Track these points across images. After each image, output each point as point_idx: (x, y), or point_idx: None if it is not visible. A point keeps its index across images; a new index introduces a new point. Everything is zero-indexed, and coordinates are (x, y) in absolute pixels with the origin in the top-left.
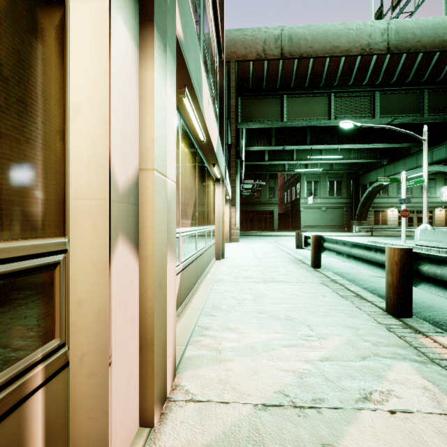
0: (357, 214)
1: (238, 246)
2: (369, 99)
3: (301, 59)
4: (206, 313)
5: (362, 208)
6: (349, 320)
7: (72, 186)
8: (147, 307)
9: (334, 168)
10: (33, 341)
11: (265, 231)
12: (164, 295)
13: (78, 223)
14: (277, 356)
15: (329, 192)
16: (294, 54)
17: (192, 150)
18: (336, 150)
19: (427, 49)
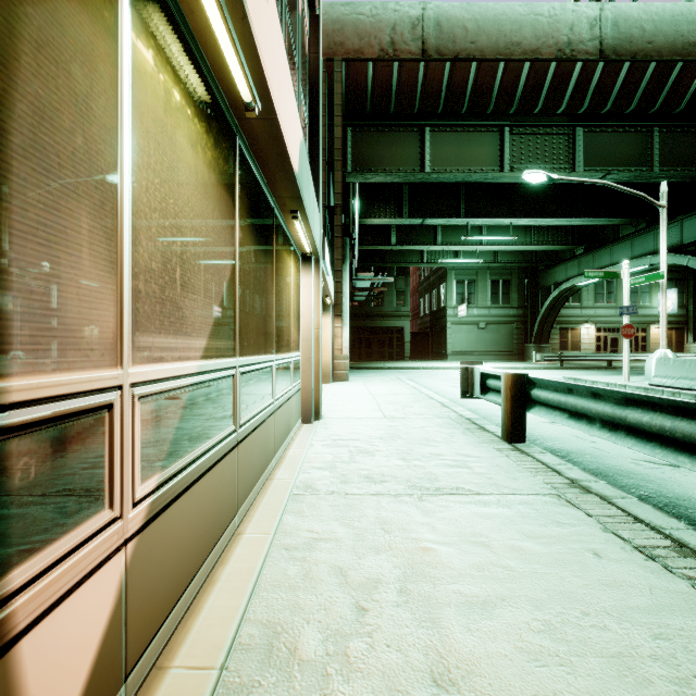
0: (534, 333)
1: (347, 389)
2: (567, 140)
3: (456, 62)
4: (233, 694)
5: (542, 324)
6: None
7: None
8: None
9: (500, 260)
10: None
11: (390, 361)
12: None
13: None
14: None
15: (491, 298)
16: (445, 52)
17: (214, 126)
18: (504, 229)
19: (664, 56)
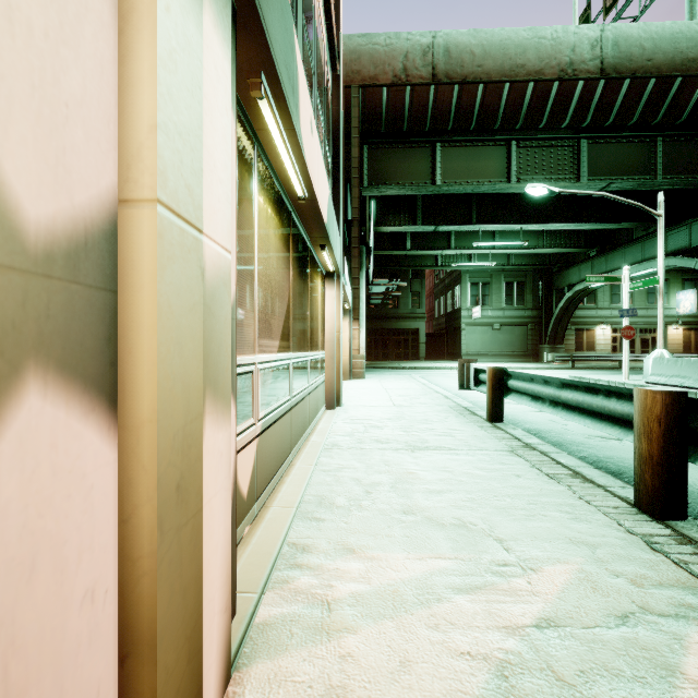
0: (549, 333)
1: (364, 385)
2: (572, 151)
3: (464, 85)
4: (305, 514)
5: (556, 325)
6: (573, 526)
7: None
8: (140, 553)
9: (514, 262)
10: None
11: (405, 361)
12: (194, 511)
13: None
14: (447, 617)
15: (505, 300)
16: (453, 76)
17: (282, 214)
18: (517, 233)
19: (663, 72)
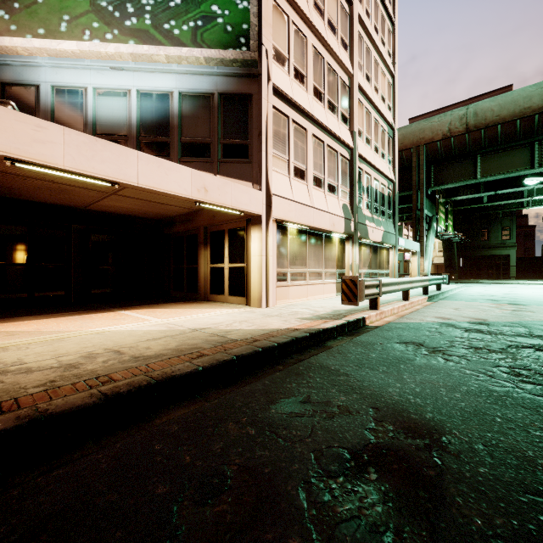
0: None
1: None
2: None
3: (487, 128)
4: None
5: None
6: None
7: (346, 265)
8: None
9: None
10: None
11: (495, 279)
12: None
13: (346, 268)
14: None
15: None
16: (479, 126)
17: (368, 246)
18: None
19: None
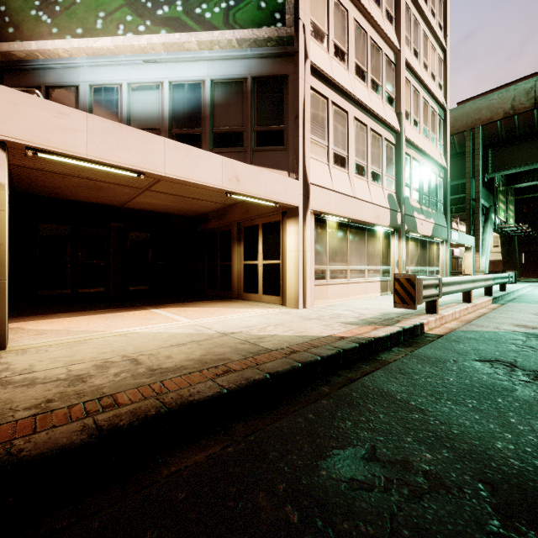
0: None
1: None
2: None
3: None
4: None
5: None
6: None
7: (391, 261)
8: None
9: None
10: (388, 276)
11: None
12: None
13: (391, 265)
14: None
15: None
16: None
17: (416, 241)
18: None
19: None
